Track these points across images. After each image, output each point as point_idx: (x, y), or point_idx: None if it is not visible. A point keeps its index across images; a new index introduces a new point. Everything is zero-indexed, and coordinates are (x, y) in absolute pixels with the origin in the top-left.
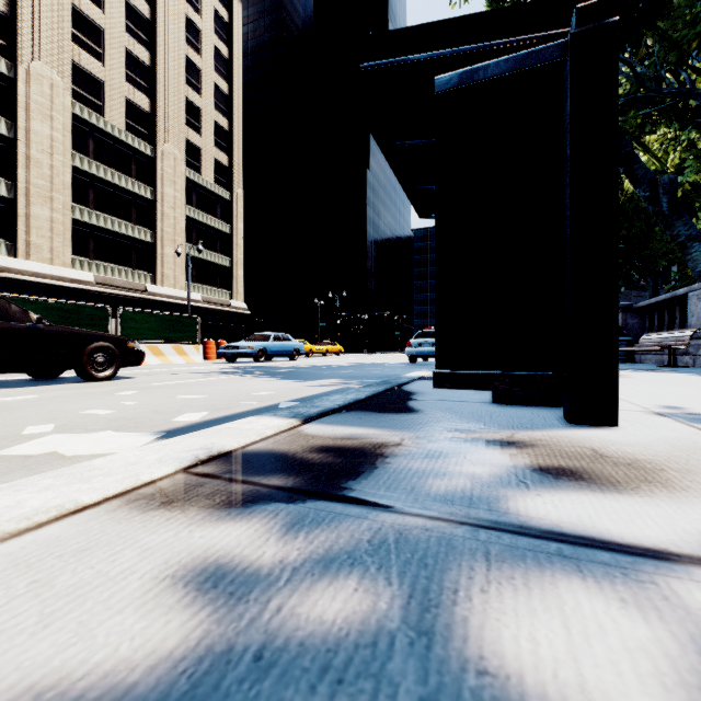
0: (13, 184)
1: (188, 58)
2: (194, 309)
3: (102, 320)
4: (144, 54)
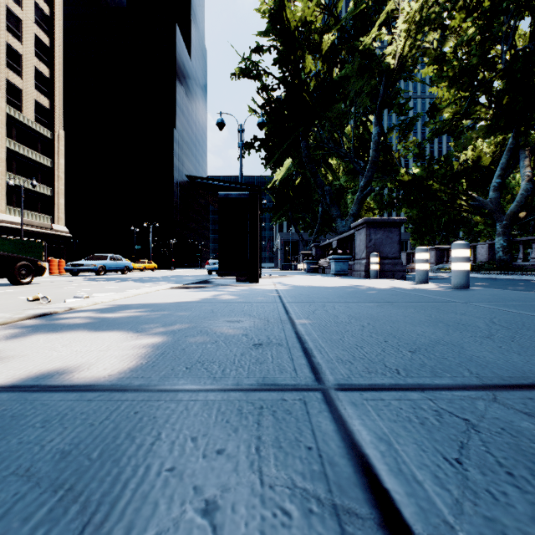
0: None
1: (8, 7)
2: (15, 230)
3: None
4: None
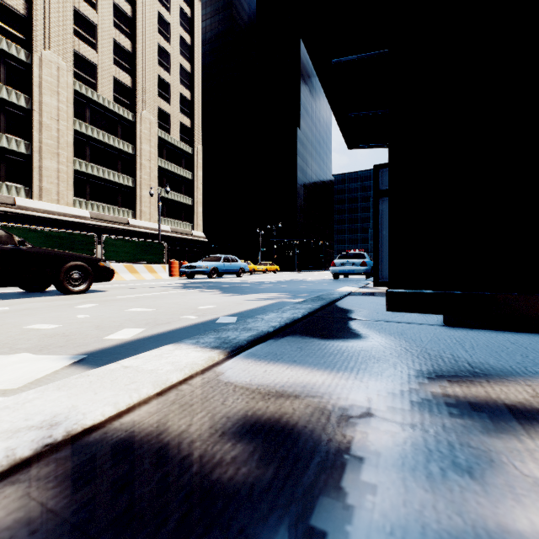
0: (30, 144)
1: (160, 45)
2: (164, 237)
3: (89, 245)
4: (127, 43)
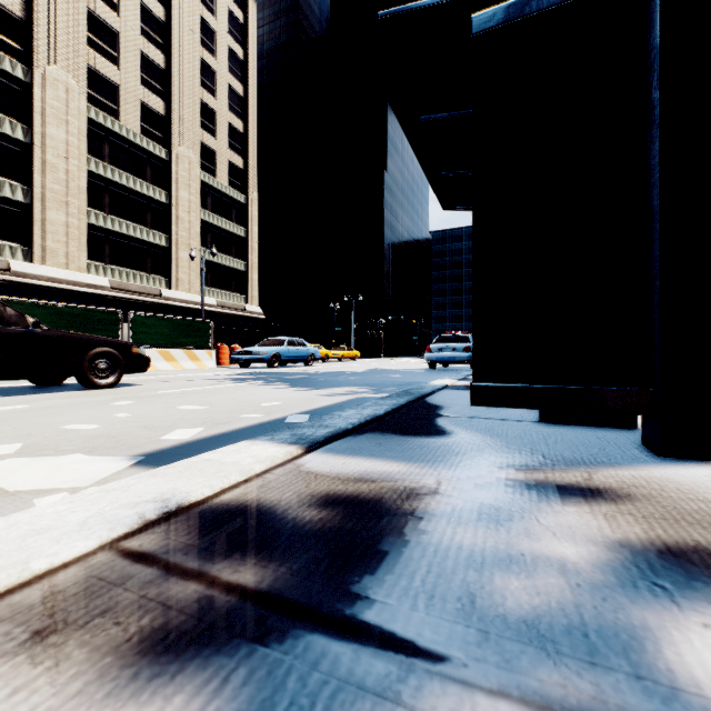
0: (29, 189)
1: (203, 60)
2: (209, 314)
3: (112, 325)
4: (158, 56)
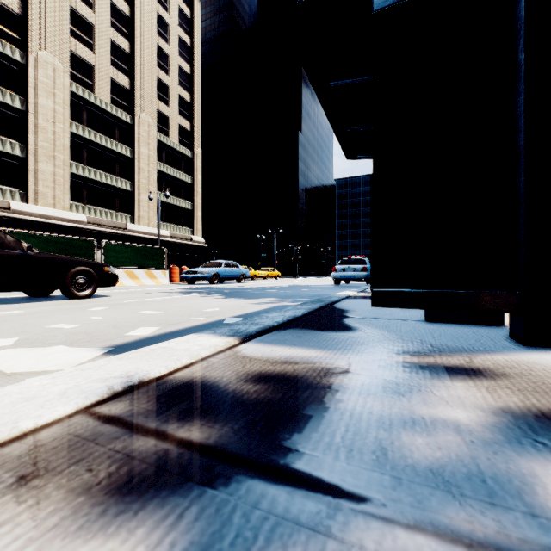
0: (25, 146)
1: (159, 46)
2: (163, 243)
3: (89, 250)
4: (125, 44)
